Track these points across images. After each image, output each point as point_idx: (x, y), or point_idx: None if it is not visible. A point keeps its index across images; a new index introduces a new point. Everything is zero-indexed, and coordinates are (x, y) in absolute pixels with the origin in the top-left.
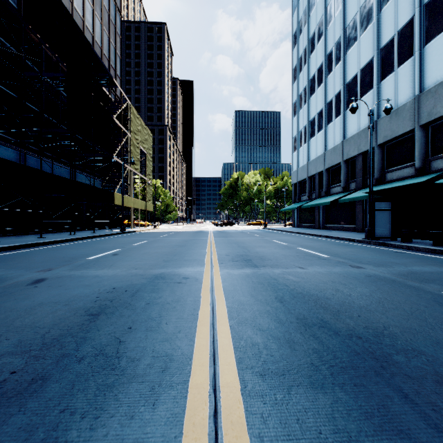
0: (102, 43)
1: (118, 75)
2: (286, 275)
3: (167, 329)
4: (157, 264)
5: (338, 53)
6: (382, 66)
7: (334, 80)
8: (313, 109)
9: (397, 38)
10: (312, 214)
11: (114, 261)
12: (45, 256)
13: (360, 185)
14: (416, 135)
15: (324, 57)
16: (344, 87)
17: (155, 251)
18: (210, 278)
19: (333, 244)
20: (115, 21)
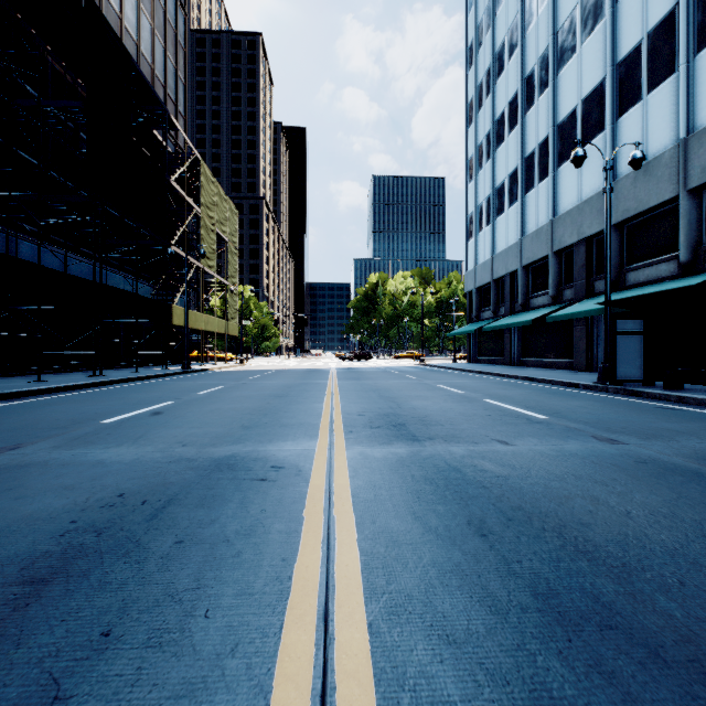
0: (154, 58)
1: (180, 112)
2: (477, 461)
3: (202, 640)
4: (228, 433)
5: (543, 75)
6: (620, 92)
7: (537, 120)
8: (501, 168)
9: (647, 44)
10: (500, 341)
11: (149, 427)
12: (26, 417)
13: (581, 292)
14: (681, 206)
15: (521, 81)
16: (554, 130)
17: (231, 407)
18: (327, 468)
19: (545, 393)
20: (176, 24)
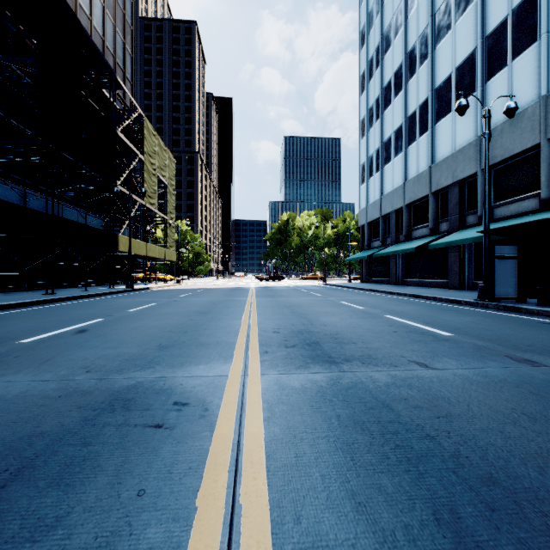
0: (105, 31)
1: (127, 77)
2: (405, 391)
3: None
4: (141, 355)
5: (423, 49)
6: (488, 60)
7: (418, 86)
8: (388, 126)
9: (512, 19)
10: (386, 265)
11: (64, 348)
12: None
13: (455, 225)
14: (542, 152)
15: (404, 55)
16: (432, 94)
17: (155, 324)
18: (238, 405)
19: (435, 309)
20: (124, 5)
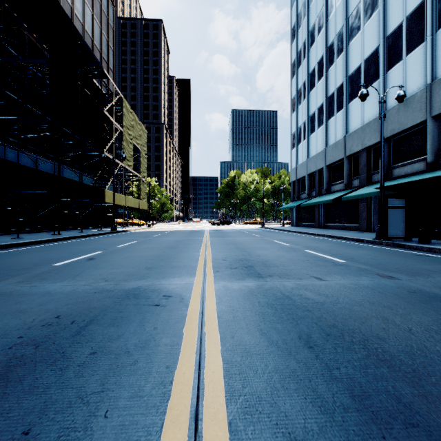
0: (93, 33)
1: (110, 68)
2: (302, 291)
3: (99, 438)
4: (136, 272)
5: (339, 44)
6: (388, 55)
7: (336, 73)
8: (313, 103)
9: (406, 24)
10: (312, 212)
11: (84, 268)
12: (5, 261)
13: (364, 181)
14: (428, 127)
15: (325, 49)
16: (346, 79)
17: (140, 254)
18: (201, 296)
19: (342, 245)
20: (108, 12)
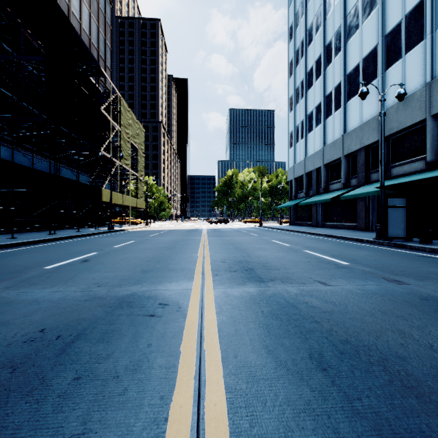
0: (91, 31)
1: (108, 66)
2: (307, 298)
3: None
4: (131, 276)
5: (337, 43)
6: (387, 53)
7: (334, 72)
8: (310, 102)
9: (405, 22)
10: (309, 211)
11: (77, 271)
12: None
13: (362, 181)
14: (427, 125)
15: (323, 48)
16: (344, 78)
17: (136, 256)
18: (199, 305)
19: (342, 246)
20: (105, 10)
